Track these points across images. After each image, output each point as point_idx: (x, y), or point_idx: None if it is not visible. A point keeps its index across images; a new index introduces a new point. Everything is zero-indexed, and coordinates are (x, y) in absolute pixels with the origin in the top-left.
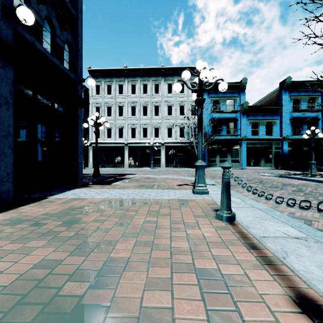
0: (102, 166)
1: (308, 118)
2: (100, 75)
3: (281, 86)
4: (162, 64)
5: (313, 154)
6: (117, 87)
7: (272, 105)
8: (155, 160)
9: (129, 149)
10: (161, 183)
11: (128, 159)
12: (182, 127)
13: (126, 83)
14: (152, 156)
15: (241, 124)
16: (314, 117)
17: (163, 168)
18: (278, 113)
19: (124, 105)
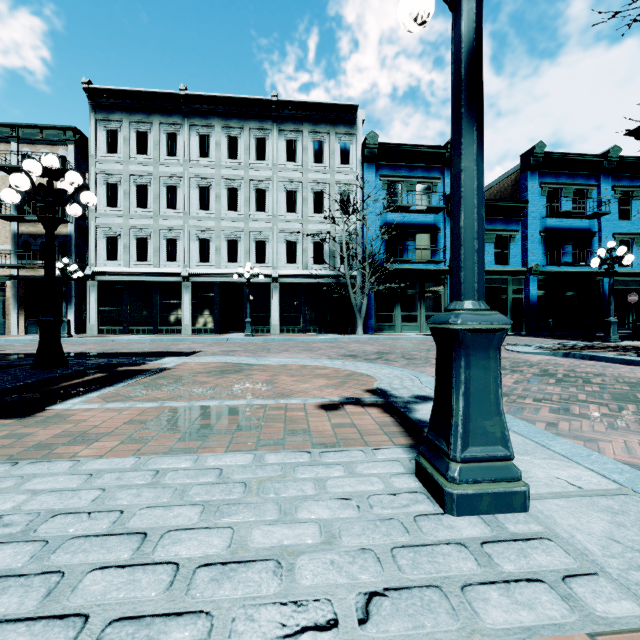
0: (124, 330)
1: (574, 230)
2: (117, 106)
3: (524, 161)
4: (273, 91)
5: (611, 302)
6: (162, 137)
7: (508, 201)
8: (256, 315)
9: (193, 289)
10: (260, 400)
11: (192, 313)
12: (321, 240)
13: (185, 130)
14: (248, 307)
15: (446, 239)
16: (584, 230)
17: (275, 334)
18: (520, 219)
19: (182, 183)
